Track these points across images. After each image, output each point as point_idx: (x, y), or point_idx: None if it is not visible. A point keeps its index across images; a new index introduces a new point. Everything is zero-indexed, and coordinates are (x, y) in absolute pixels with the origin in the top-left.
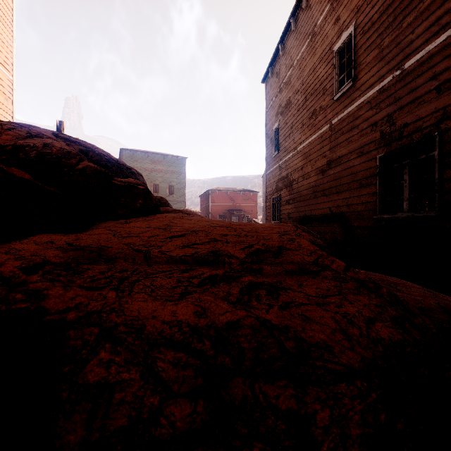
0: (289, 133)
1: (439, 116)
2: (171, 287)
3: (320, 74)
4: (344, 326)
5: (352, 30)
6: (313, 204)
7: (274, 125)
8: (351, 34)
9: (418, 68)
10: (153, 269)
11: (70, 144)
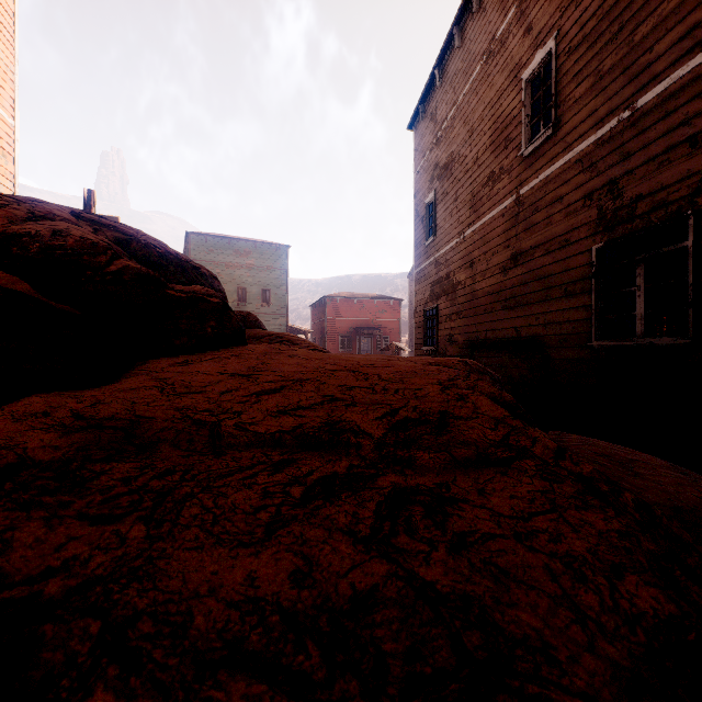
0: (451, 209)
1: (694, 184)
2: (251, 510)
3: (500, 116)
4: (570, 589)
5: (552, 46)
6: (490, 321)
7: (427, 195)
8: (550, 52)
9: (659, 107)
10: (223, 464)
11: (100, 229)
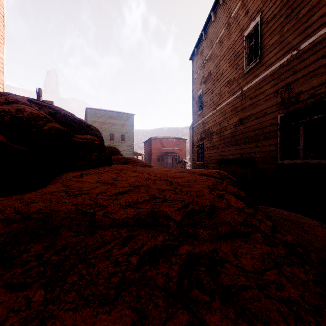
0: (210, 97)
1: None
2: (108, 276)
3: (233, 53)
4: None
5: (259, 20)
6: (228, 150)
7: (199, 91)
8: (257, 23)
9: (311, 49)
10: (95, 240)
11: (42, 107)
